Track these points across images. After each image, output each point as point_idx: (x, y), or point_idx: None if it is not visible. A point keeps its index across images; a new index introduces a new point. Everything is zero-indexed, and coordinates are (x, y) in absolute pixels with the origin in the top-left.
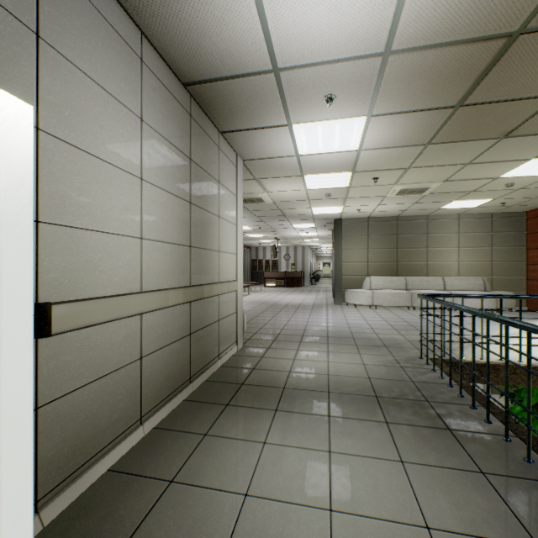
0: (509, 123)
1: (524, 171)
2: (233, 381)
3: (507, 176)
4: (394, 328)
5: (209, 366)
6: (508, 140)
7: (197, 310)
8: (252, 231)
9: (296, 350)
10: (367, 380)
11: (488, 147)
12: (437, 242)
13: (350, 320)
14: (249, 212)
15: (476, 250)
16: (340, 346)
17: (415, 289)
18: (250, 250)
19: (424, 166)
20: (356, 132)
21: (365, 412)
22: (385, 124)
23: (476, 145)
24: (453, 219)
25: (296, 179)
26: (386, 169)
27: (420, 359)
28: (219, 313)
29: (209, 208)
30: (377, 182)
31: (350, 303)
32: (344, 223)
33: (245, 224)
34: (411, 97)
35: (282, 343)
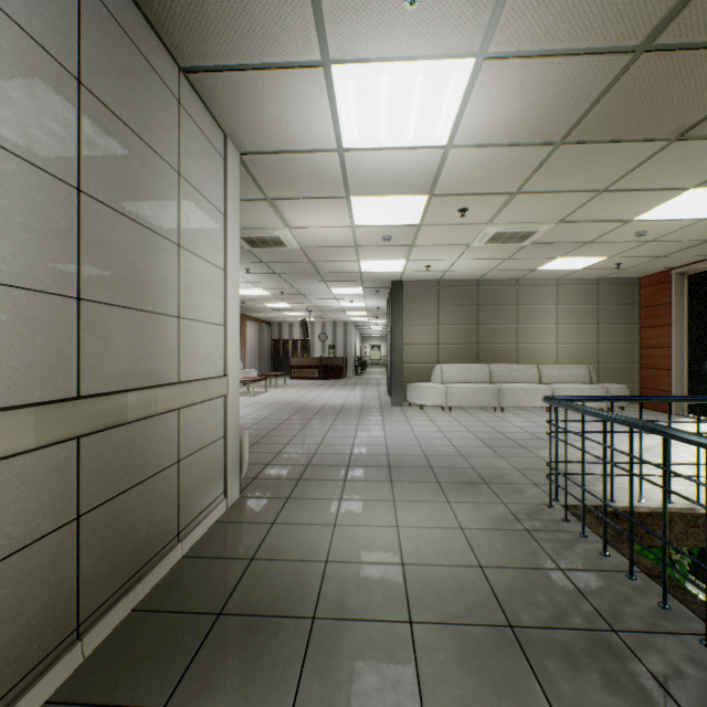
0: (701, 105)
1: (670, 210)
2: (199, 605)
3: (644, 217)
4: (487, 444)
5: (149, 570)
6: (679, 146)
7: (108, 452)
8: (271, 298)
9: (338, 502)
10: (480, 573)
11: (645, 159)
12: (530, 317)
13: (420, 432)
14: (263, 264)
15: (579, 328)
16: (412, 487)
17: (503, 382)
18: (270, 326)
19: (540, 190)
20: (449, 100)
21: (504, 693)
22: (504, 85)
23: (630, 153)
24: (550, 286)
25: (337, 204)
26: (482, 193)
27: (550, 508)
28: (181, 445)
29: (149, 221)
30: (462, 219)
31: (414, 403)
32: (405, 287)
33: (260, 286)
34: (570, 10)
35: (312, 485)
